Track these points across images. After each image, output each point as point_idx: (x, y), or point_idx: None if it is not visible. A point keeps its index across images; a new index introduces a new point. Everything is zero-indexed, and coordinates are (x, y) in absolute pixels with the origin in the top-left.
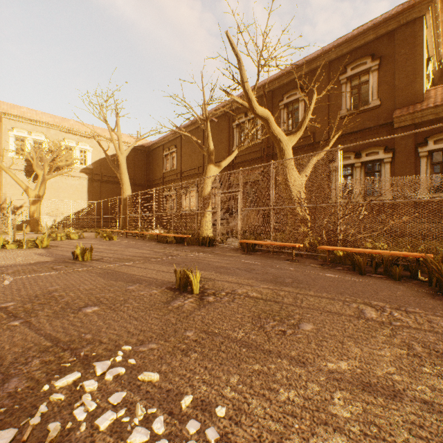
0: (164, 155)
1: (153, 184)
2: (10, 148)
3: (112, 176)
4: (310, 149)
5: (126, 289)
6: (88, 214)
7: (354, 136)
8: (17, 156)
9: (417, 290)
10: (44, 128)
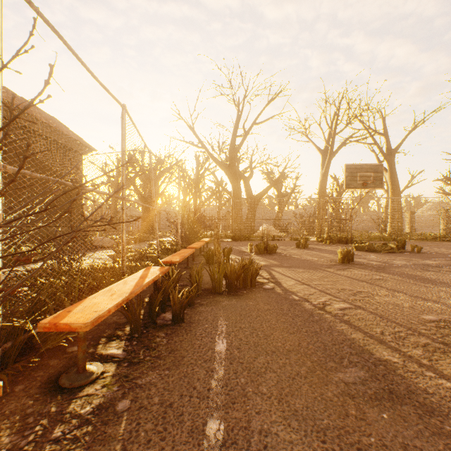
0: None
1: None
2: None
3: None
4: None
5: None
6: None
7: None
8: None
9: (225, 298)
10: None
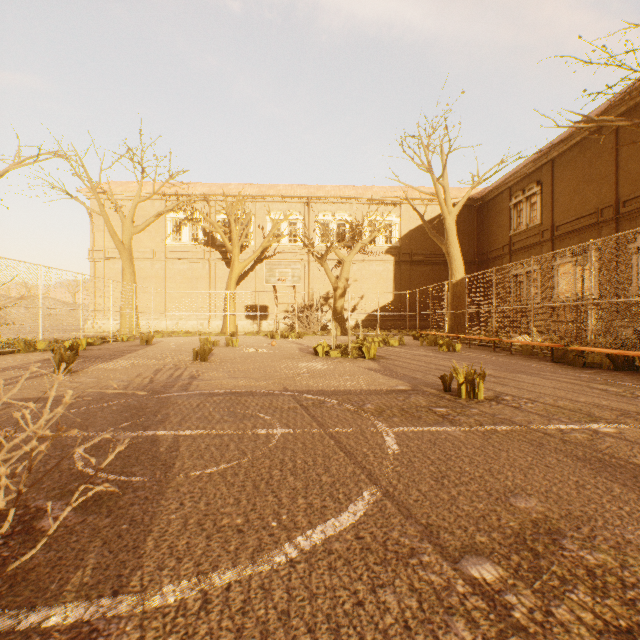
0: (511, 205)
1: (488, 258)
2: (316, 236)
3: (424, 253)
4: None
5: None
6: (393, 311)
7: None
8: (322, 244)
9: None
10: (346, 205)
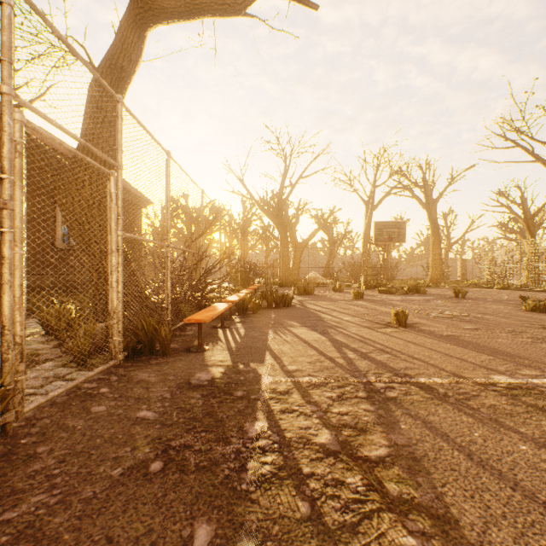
0: None
1: None
2: None
3: None
4: None
5: (453, 333)
6: None
7: None
8: None
9: (274, 309)
10: None
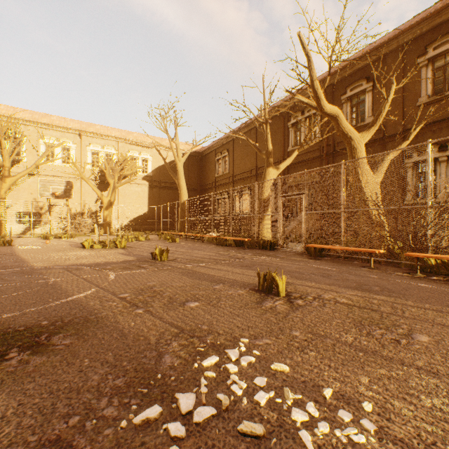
0: (216, 159)
1: (205, 188)
2: (88, 161)
3: (169, 182)
4: (379, 144)
5: (213, 288)
6: (148, 218)
7: (438, 126)
8: (93, 167)
9: None
10: (113, 142)
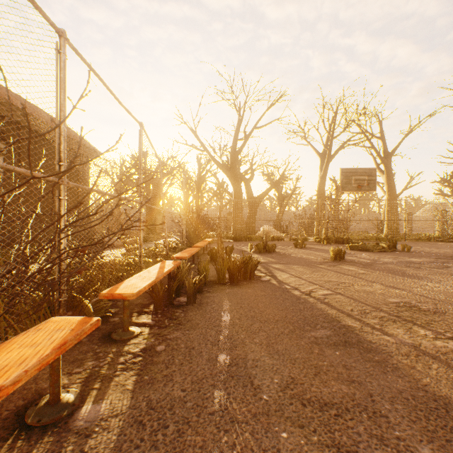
0: None
1: None
2: None
3: None
4: None
5: None
6: None
7: None
8: None
9: (228, 287)
10: None
